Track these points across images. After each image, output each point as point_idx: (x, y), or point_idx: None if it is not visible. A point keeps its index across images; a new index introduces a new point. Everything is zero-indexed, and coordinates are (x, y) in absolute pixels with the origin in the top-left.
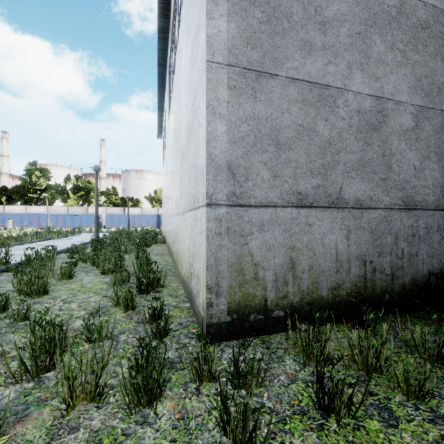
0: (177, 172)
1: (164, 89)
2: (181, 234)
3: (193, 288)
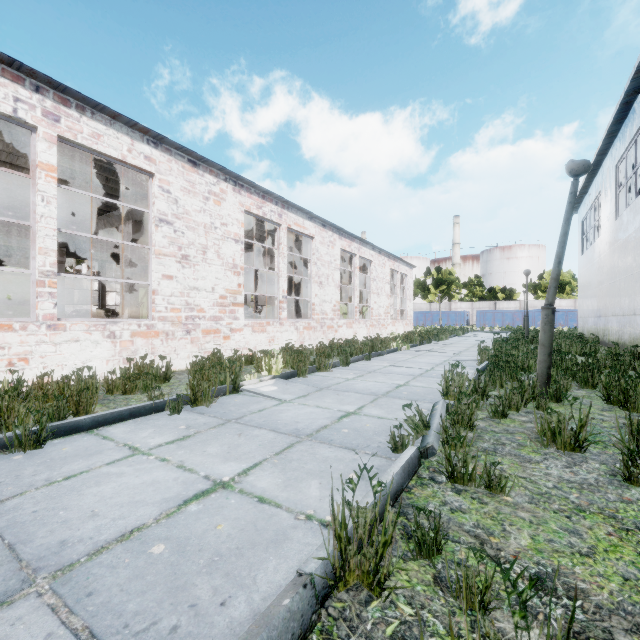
0: None
1: (596, 171)
2: None
3: None
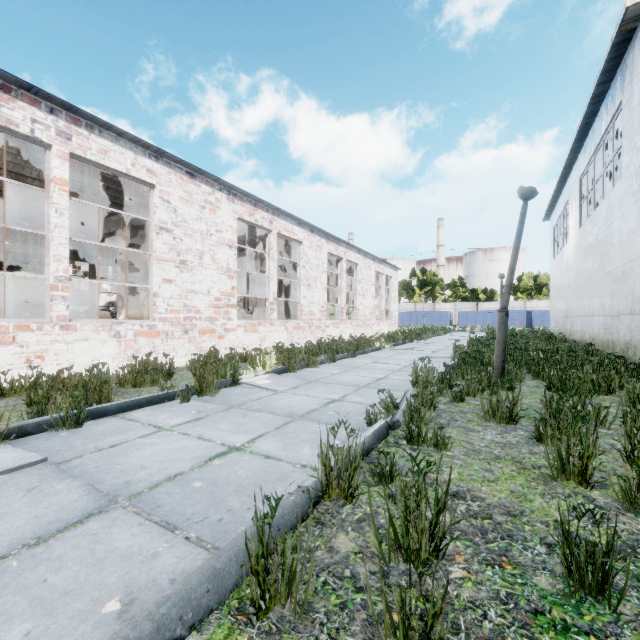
0: (604, 285)
1: (564, 182)
2: (613, 328)
3: (630, 354)
